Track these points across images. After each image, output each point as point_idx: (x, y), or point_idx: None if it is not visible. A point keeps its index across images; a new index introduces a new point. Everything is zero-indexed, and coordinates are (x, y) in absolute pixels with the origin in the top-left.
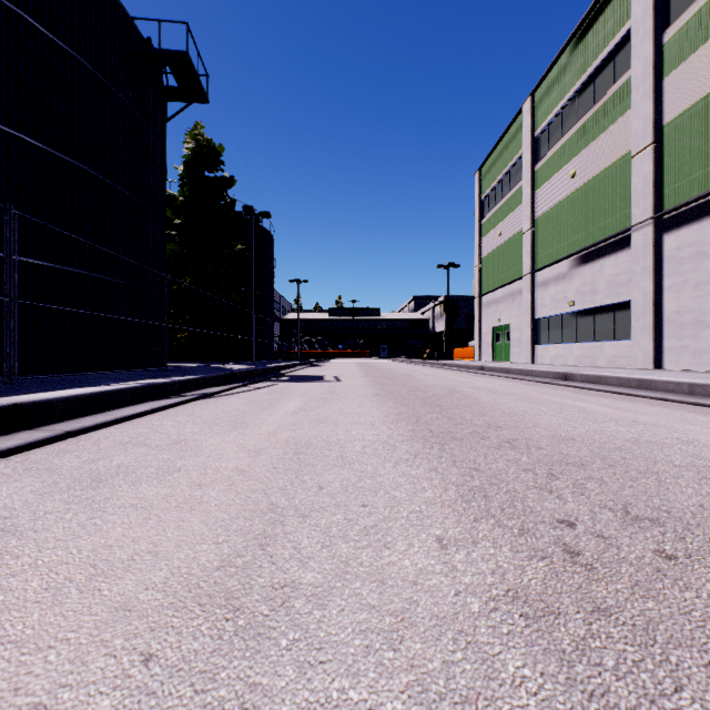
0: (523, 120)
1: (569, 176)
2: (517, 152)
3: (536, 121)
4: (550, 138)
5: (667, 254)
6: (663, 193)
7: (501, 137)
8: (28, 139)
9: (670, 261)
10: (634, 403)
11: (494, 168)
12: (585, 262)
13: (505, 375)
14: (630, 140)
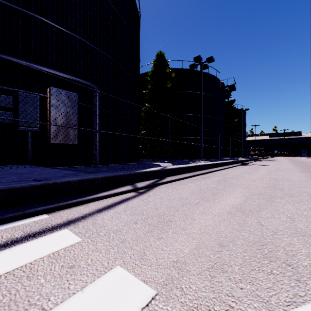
0: None
1: None
2: None
3: None
4: None
5: None
6: None
7: None
8: (208, 116)
9: None
10: None
11: None
12: None
13: None
14: None
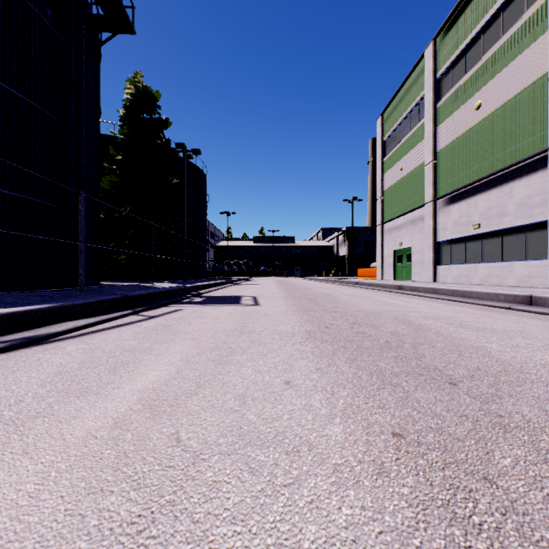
0: (424, 64)
1: (474, 108)
2: (418, 94)
3: (438, 63)
4: (453, 76)
5: None
6: None
7: (403, 83)
8: None
9: None
10: None
11: (395, 111)
12: (491, 186)
13: (436, 296)
14: (546, 62)
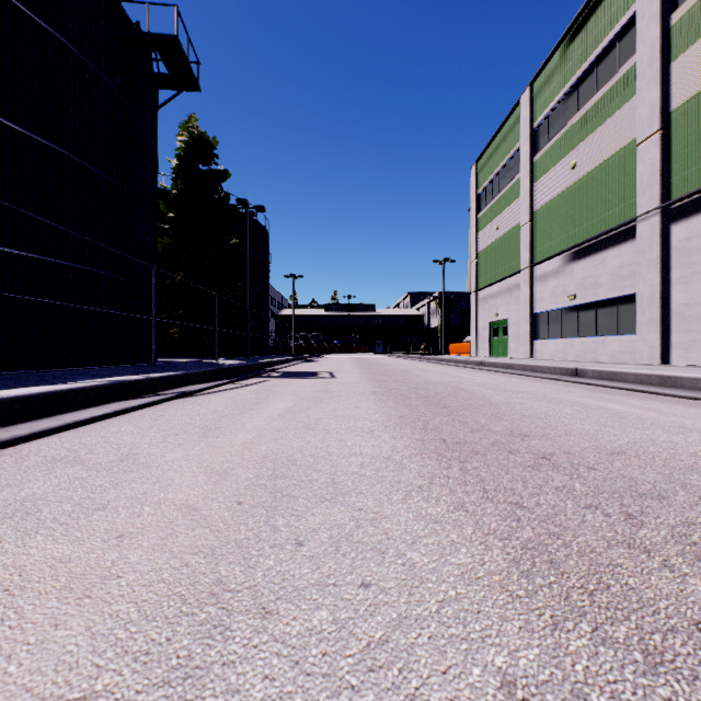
0: (521, 111)
1: (570, 167)
2: (515, 144)
3: (535, 112)
4: (550, 128)
5: (675, 245)
6: (671, 182)
7: (499, 129)
8: (5, 122)
9: (678, 252)
10: (664, 403)
11: (491, 161)
12: (586, 255)
13: (508, 371)
14: (635, 128)
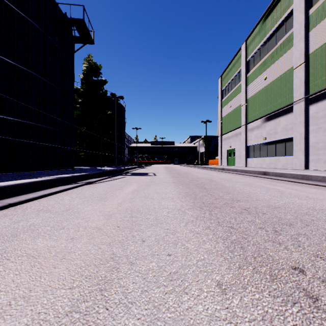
0: (241, 53)
1: (263, 79)
2: (238, 68)
3: (247, 53)
4: (254, 61)
5: (311, 115)
6: (309, 86)
7: (231, 61)
8: (6, 59)
9: (312, 118)
10: (302, 187)
11: (227, 75)
12: (271, 119)
13: (234, 172)
14: (293, 61)
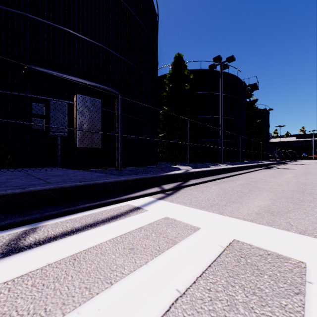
0: None
1: None
2: None
3: None
4: None
5: None
6: None
7: None
8: (228, 118)
9: None
10: None
11: None
12: None
13: None
14: None
